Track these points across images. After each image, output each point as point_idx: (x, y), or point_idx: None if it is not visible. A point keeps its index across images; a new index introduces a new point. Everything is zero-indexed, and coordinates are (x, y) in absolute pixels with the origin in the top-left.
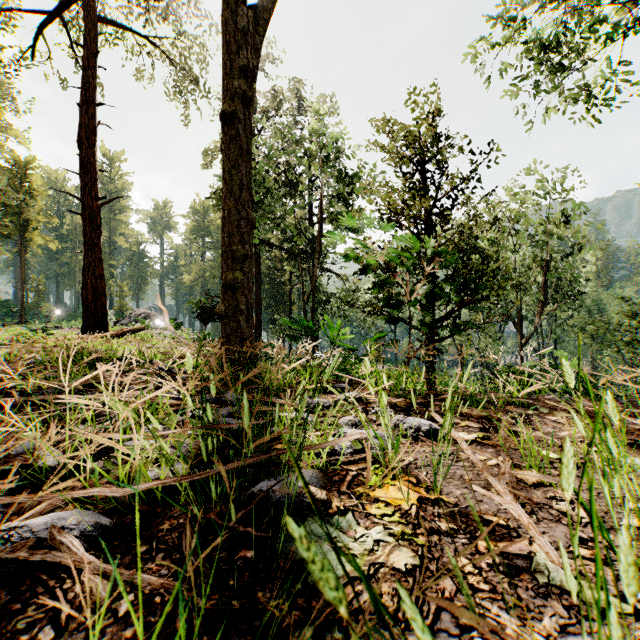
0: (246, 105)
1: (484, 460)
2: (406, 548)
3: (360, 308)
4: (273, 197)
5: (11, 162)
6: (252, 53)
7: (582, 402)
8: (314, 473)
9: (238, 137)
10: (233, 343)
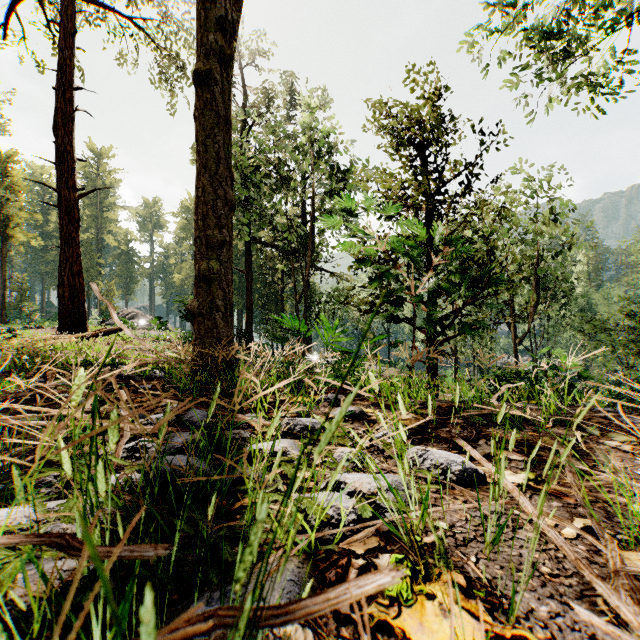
0: (224, 65)
1: (555, 526)
2: None
3: (356, 306)
4: (264, 193)
5: None
6: (231, 5)
7: (632, 418)
8: (294, 570)
9: (214, 102)
10: (208, 345)
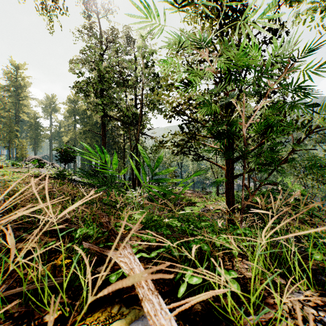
0: None
1: None
2: None
3: (170, 147)
4: (112, 88)
5: None
6: None
7: None
8: None
9: None
10: None
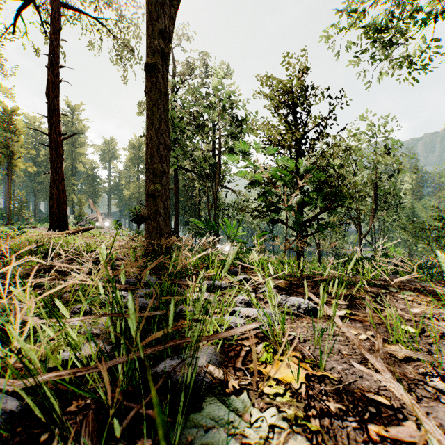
0: (164, 59)
1: (356, 335)
2: (300, 435)
3: (249, 213)
4: (187, 135)
5: (1, 110)
6: (168, 20)
7: (420, 283)
8: (213, 350)
9: (158, 83)
10: (154, 238)
